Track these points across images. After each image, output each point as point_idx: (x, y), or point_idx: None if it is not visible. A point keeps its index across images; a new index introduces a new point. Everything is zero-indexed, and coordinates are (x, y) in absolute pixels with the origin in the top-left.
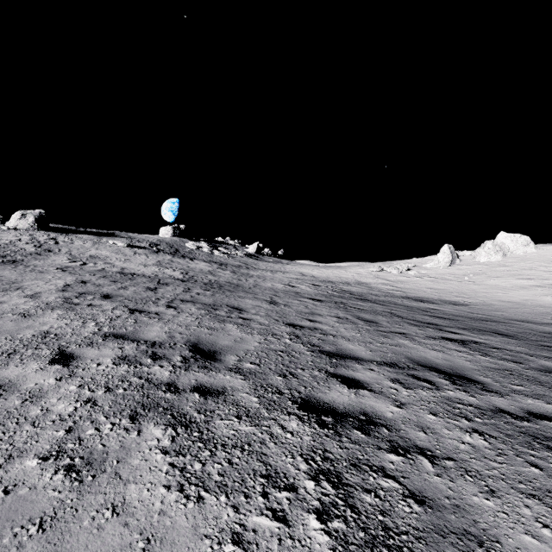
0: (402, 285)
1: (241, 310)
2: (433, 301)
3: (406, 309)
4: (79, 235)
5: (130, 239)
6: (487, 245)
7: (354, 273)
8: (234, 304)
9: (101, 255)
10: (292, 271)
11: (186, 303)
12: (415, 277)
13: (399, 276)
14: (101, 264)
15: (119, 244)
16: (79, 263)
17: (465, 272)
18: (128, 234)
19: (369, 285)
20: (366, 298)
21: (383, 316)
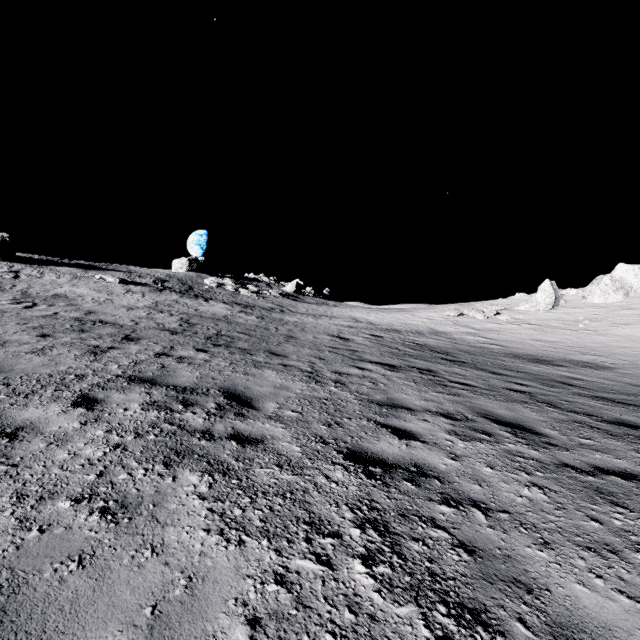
0: (496, 336)
1: (244, 406)
2: (556, 362)
3: (536, 380)
4: (57, 267)
5: (129, 273)
6: (604, 280)
7: (425, 319)
8: (237, 384)
9: (72, 294)
10: (342, 315)
11: (135, 386)
12: (509, 324)
13: (487, 322)
14: (59, 306)
15: (108, 279)
16: (25, 305)
17: (576, 316)
18: (128, 267)
19: (450, 335)
20: (459, 359)
21: (525, 407)
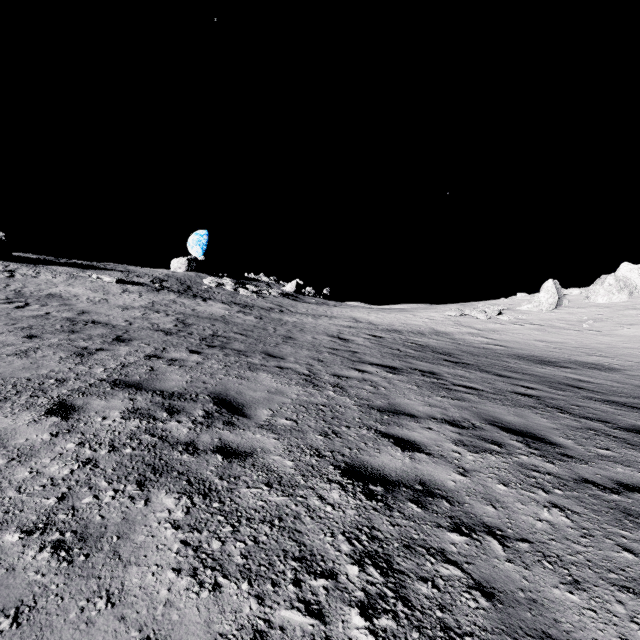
0: (498, 336)
1: (234, 413)
2: (562, 363)
3: (543, 383)
4: (54, 266)
5: (127, 273)
6: (608, 280)
7: (426, 319)
8: (229, 388)
9: (67, 293)
10: (342, 315)
11: (119, 391)
12: (511, 324)
13: (489, 322)
14: (52, 306)
15: (105, 279)
16: (16, 304)
17: (580, 317)
18: (127, 267)
19: (452, 335)
20: (462, 360)
21: (535, 412)
